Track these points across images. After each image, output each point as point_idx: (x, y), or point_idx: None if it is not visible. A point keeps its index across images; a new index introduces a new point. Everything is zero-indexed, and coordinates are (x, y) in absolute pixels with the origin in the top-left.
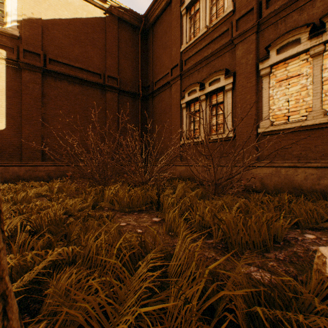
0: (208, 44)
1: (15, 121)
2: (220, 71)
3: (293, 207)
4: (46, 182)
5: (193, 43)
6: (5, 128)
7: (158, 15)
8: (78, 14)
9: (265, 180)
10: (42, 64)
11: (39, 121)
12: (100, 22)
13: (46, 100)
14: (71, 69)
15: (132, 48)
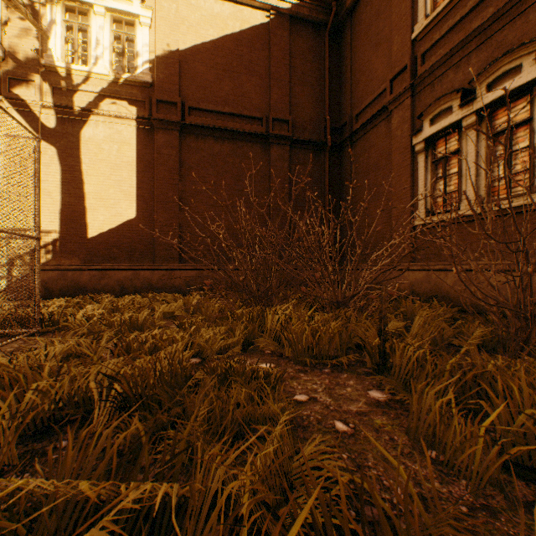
0: None
1: (146, 205)
2: (521, 48)
3: None
4: (185, 294)
5: (443, 12)
6: (136, 216)
7: None
8: (227, 28)
9: None
10: (180, 118)
11: (176, 203)
12: (260, 32)
13: (185, 170)
14: (218, 118)
15: (313, 63)
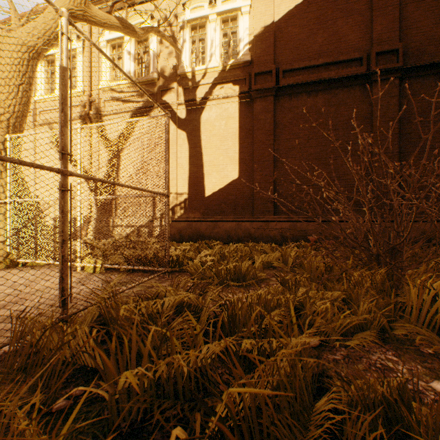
0: None
1: (246, 166)
2: None
3: None
4: (279, 244)
5: None
6: (238, 176)
7: None
8: None
9: None
10: (274, 83)
11: (271, 162)
12: None
13: (279, 130)
14: (311, 72)
15: None
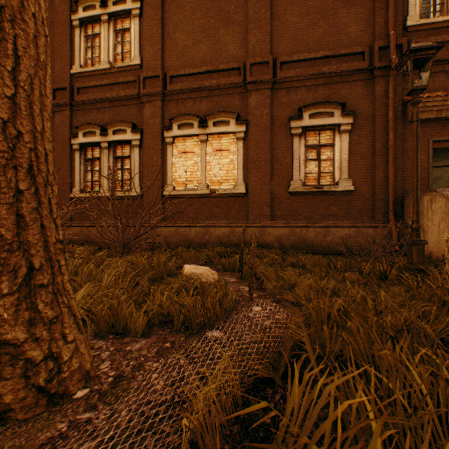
0: (112, 84)
1: None
2: (127, 122)
3: (183, 254)
4: None
5: (91, 72)
6: None
7: None
8: None
9: (169, 239)
10: None
11: None
12: None
13: None
14: None
15: None
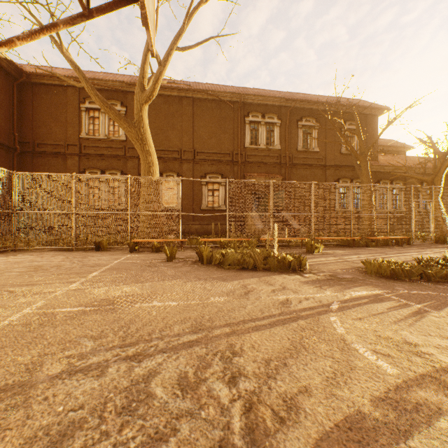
0: (107, 147)
1: None
2: (118, 170)
3: None
4: None
5: (94, 139)
6: None
7: (47, 84)
8: None
9: None
10: None
11: None
12: None
13: None
14: None
15: (6, 96)
